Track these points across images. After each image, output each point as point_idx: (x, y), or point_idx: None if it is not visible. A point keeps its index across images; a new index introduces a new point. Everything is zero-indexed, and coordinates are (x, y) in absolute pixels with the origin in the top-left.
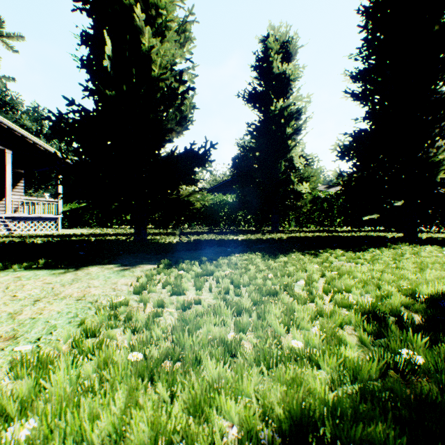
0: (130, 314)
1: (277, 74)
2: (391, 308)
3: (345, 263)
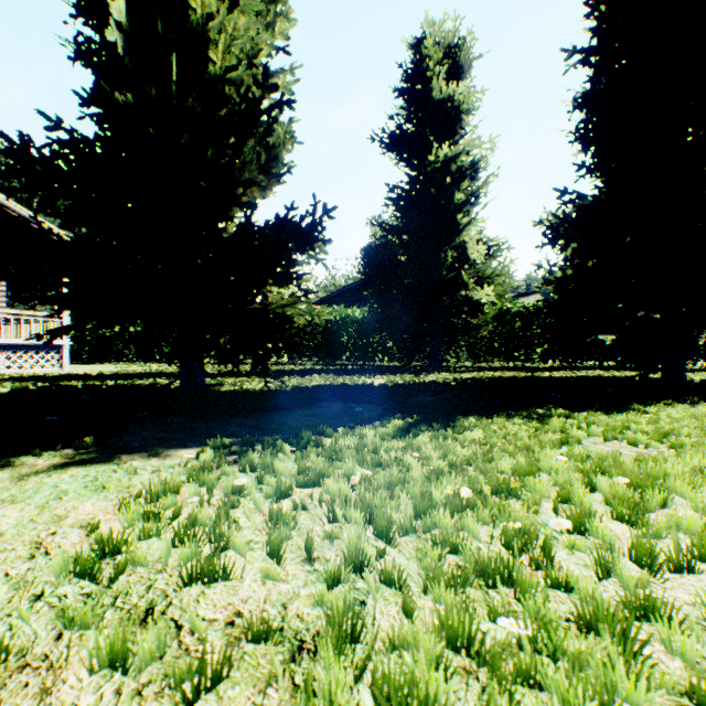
0: None
1: (438, 101)
2: None
3: (606, 443)
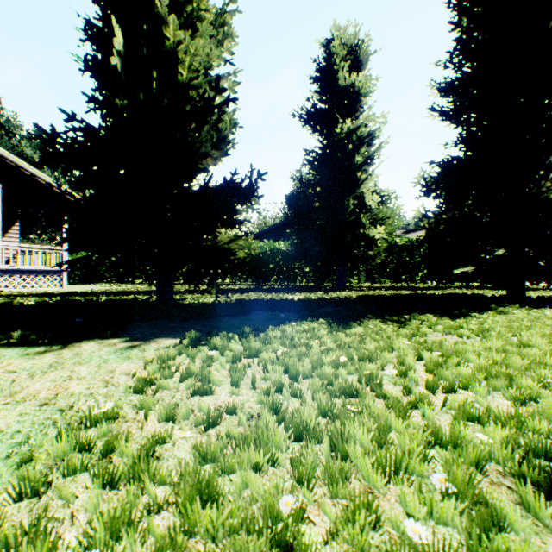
0: (112, 442)
1: (343, 87)
2: (551, 426)
3: (443, 336)
